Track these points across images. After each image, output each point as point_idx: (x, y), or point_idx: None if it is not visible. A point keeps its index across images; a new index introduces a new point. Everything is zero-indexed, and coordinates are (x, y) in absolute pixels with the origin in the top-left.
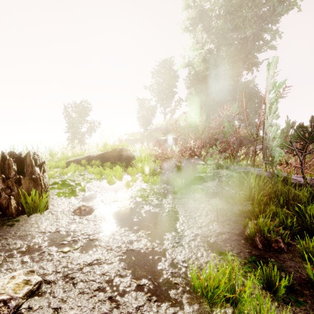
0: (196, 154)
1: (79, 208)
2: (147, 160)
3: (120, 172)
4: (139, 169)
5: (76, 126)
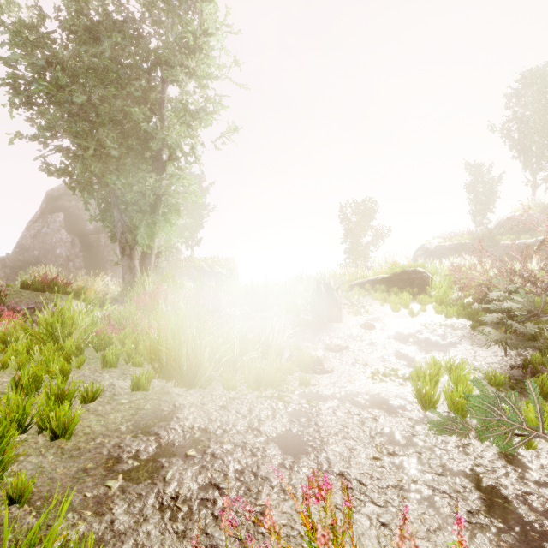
0: (528, 281)
1: (364, 324)
2: (450, 286)
3: (407, 299)
4: (433, 297)
5: (357, 234)
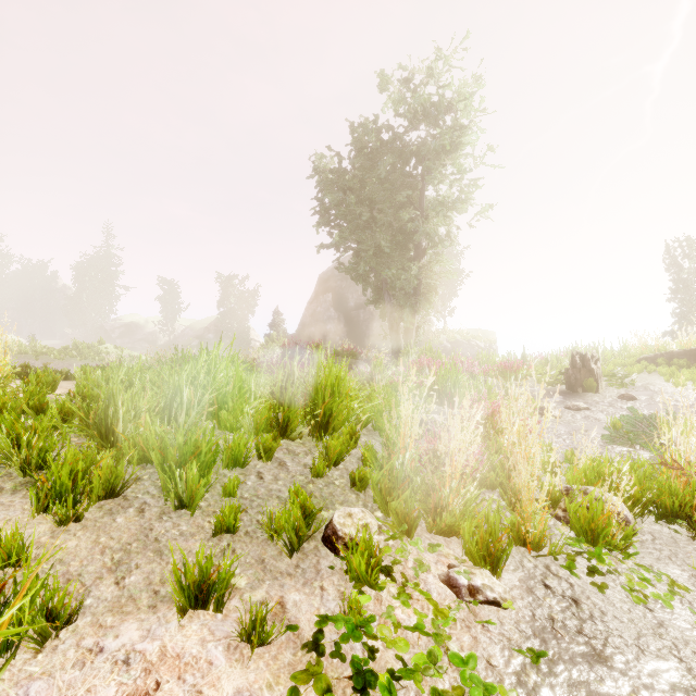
0: None
1: (622, 395)
2: None
3: None
4: None
5: (689, 287)
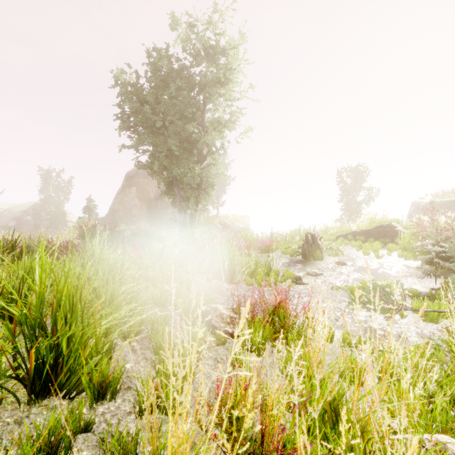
0: None
1: (338, 262)
2: (417, 237)
3: (376, 246)
4: (399, 245)
5: (351, 194)
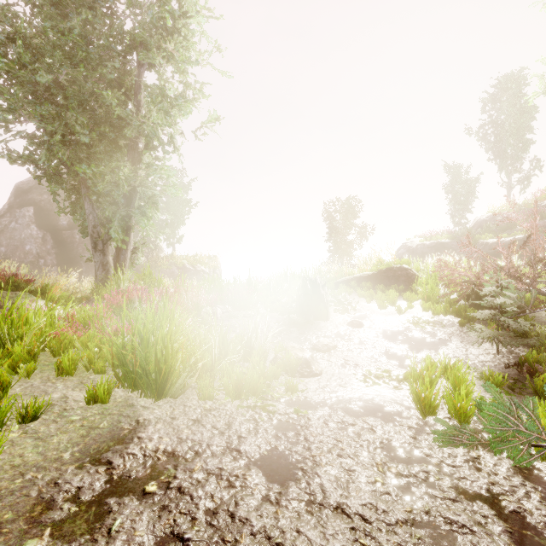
0: (514, 277)
1: (351, 322)
2: (436, 283)
3: (393, 296)
4: (419, 294)
5: (340, 232)
